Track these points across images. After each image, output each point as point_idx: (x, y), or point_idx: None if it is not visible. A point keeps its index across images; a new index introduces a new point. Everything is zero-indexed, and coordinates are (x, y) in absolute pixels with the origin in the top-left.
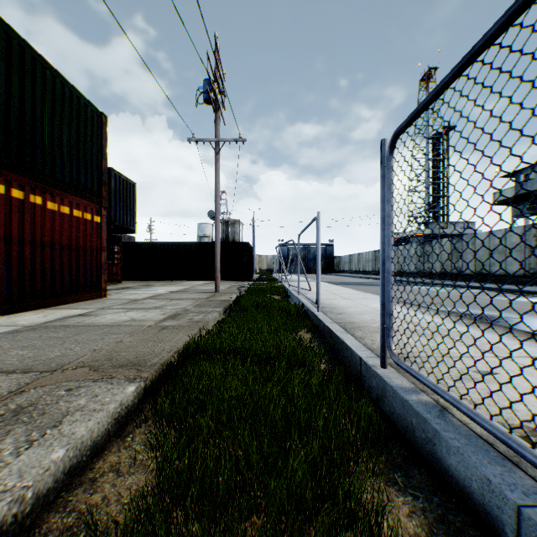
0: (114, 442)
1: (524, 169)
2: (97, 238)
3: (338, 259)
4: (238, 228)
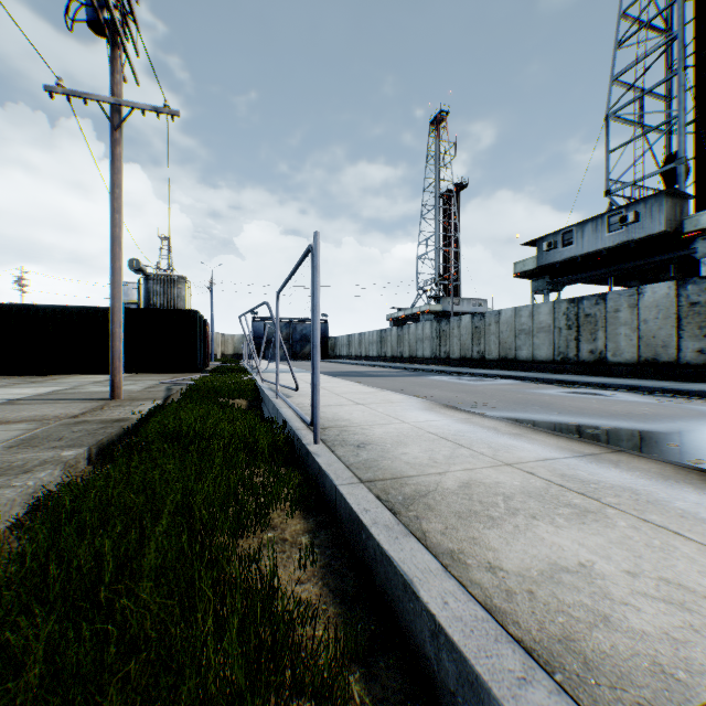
0: None
1: (547, 236)
2: None
3: (333, 341)
4: (184, 290)
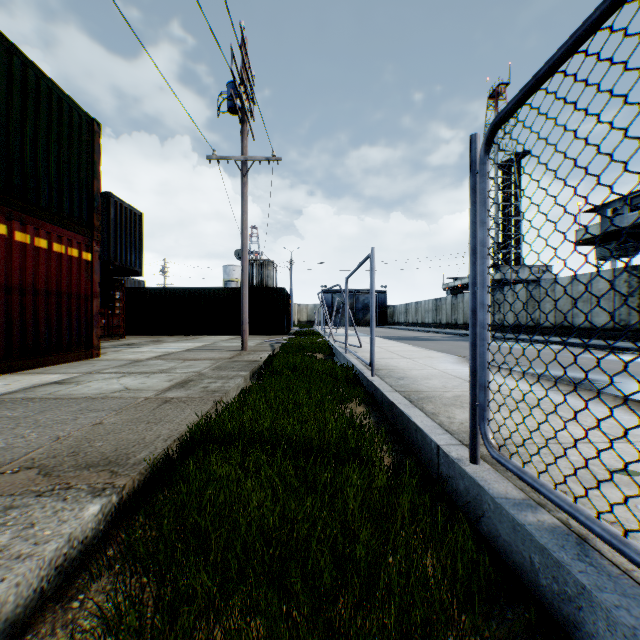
0: (49, 612)
1: (612, 202)
2: (87, 281)
3: (392, 309)
4: (272, 271)
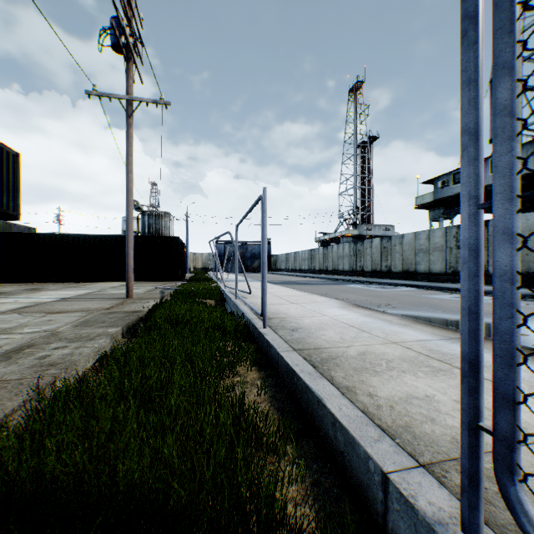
0: None
1: (441, 176)
2: None
3: (275, 258)
4: (168, 222)
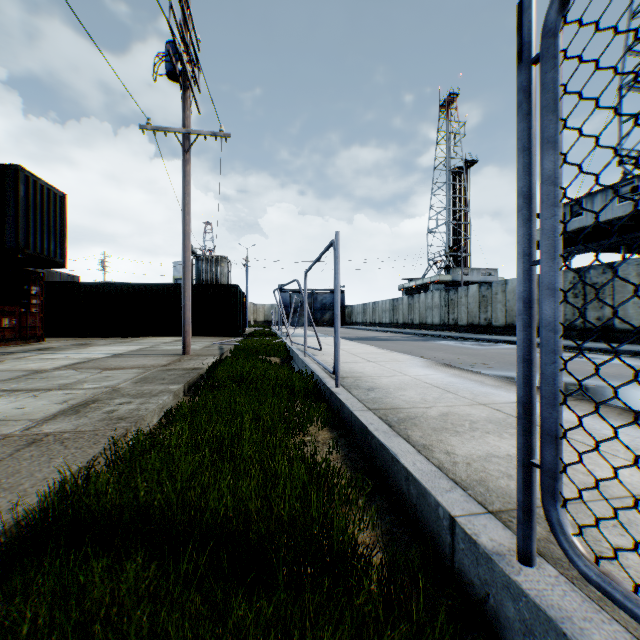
0: None
1: None
2: None
3: (350, 309)
4: (226, 268)
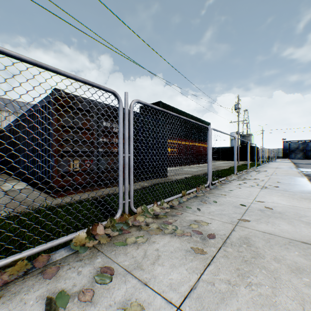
0: None
1: None
2: None
3: None
4: (251, 138)
